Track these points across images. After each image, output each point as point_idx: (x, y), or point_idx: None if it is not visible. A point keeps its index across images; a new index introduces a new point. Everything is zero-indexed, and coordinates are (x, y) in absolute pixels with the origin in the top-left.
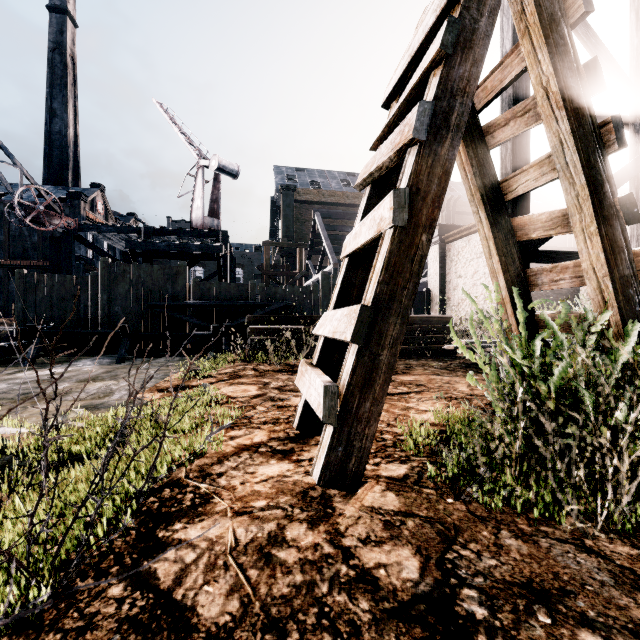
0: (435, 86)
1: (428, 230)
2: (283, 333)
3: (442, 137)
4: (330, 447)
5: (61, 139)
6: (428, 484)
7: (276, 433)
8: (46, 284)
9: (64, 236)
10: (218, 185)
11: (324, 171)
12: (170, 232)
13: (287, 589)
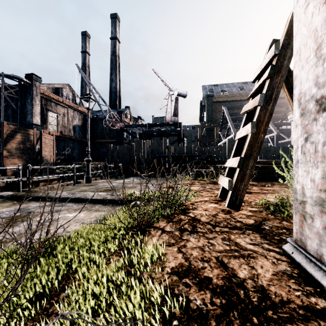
0: (266, 86)
1: (263, 133)
2: (209, 168)
3: (269, 103)
4: (230, 197)
5: (114, 90)
6: (263, 212)
7: (211, 199)
8: (118, 149)
9: (120, 130)
10: (177, 102)
11: (229, 84)
12: (157, 125)
13: (220, 220)
